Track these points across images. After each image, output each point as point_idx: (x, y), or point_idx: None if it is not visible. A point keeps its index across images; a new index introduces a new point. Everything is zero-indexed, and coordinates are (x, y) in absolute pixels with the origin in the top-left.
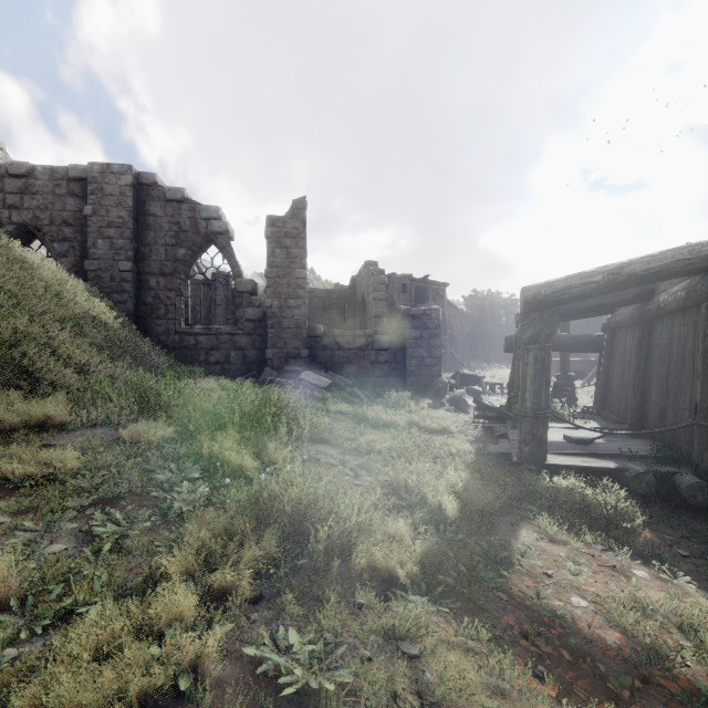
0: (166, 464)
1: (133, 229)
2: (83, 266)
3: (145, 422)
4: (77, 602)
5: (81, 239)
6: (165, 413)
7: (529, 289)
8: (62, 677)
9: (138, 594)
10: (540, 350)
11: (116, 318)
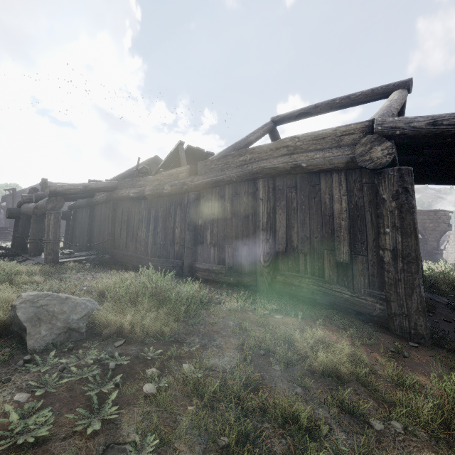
0: None
1: None
2: None
3: None
4: None
5: None
6: None
7: (52, 186)
8: None
9: None
10: (57, 213)
11: None
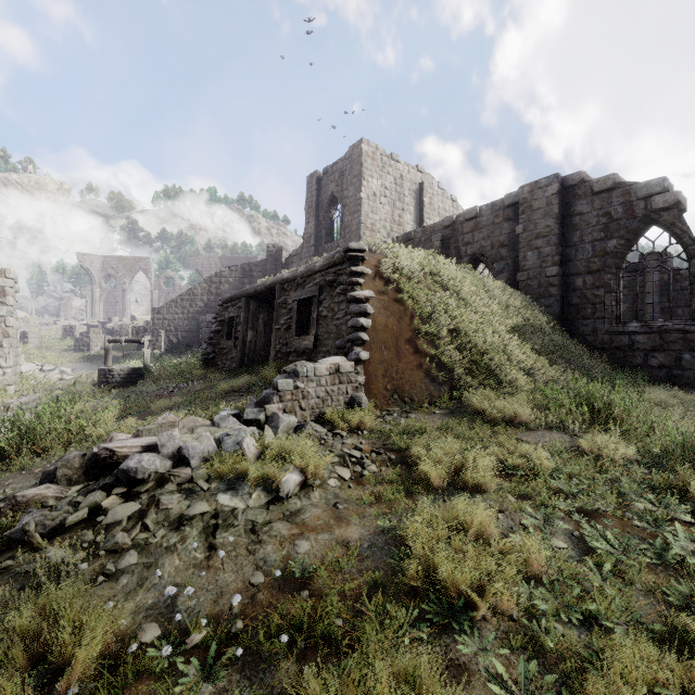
0: (640, 491)
1: (558, 234)
2: (514, 278)
3: (601, 434)
4: (599, 612)
5: (513, 255)
6: (613, 425)
7: None
8: (617, 689)
9: (662, 642)
10: None
11: (546, 322)
